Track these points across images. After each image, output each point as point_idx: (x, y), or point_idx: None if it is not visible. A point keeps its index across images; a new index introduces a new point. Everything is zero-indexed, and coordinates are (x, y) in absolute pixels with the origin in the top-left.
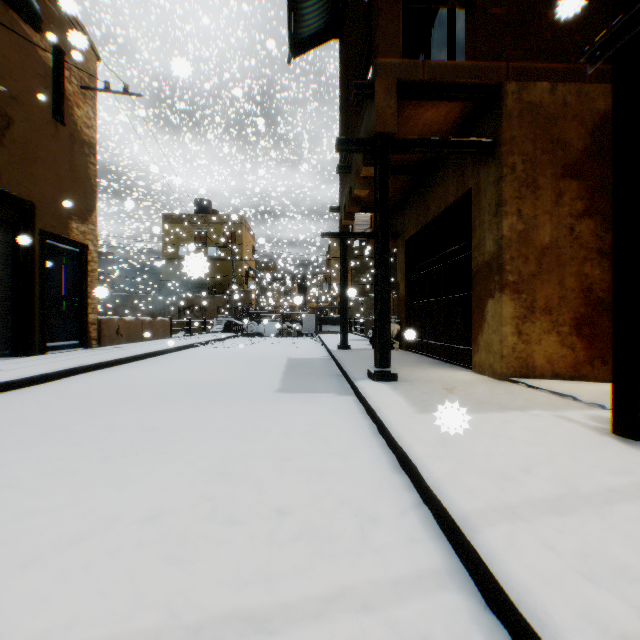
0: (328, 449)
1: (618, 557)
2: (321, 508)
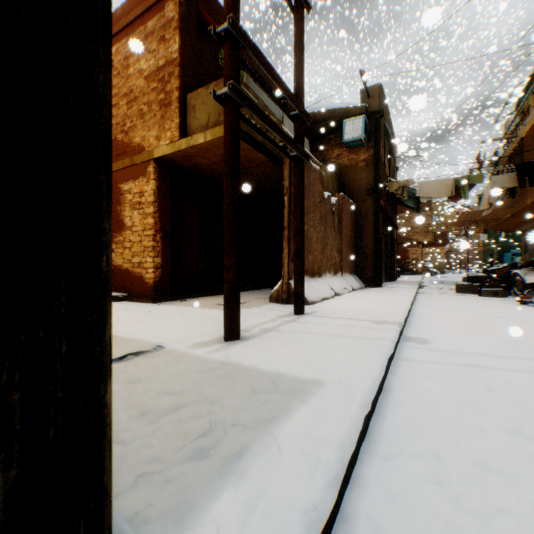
0: (456, 428)
1: (360, 331)
2: (459, 384)
